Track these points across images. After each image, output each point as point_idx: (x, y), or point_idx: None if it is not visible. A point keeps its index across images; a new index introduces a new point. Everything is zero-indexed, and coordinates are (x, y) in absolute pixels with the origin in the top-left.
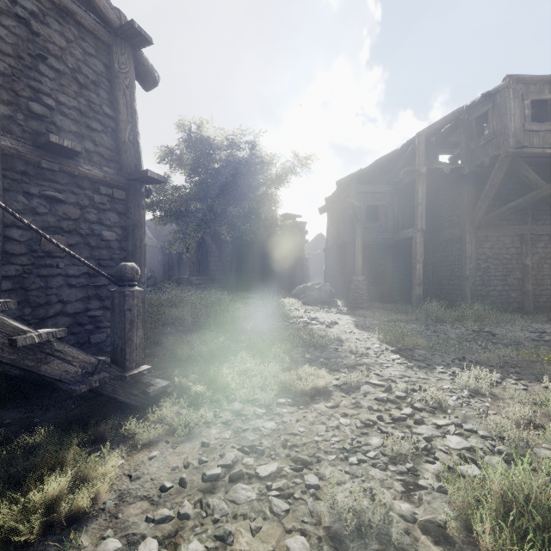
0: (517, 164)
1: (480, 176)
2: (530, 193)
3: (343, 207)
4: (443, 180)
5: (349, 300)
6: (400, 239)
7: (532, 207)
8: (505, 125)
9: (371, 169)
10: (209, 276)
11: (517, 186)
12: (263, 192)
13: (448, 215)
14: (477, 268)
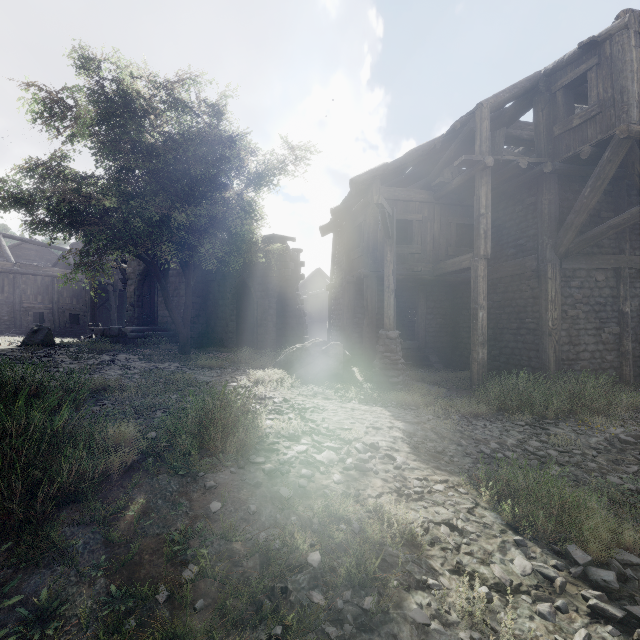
0: (634, 156)
1: (564, 178)
2: (639, 205)
3: (358, 223)
4: (508, 184)
5: (374, 371)
6: (446, 272)
7: (629, 228)
8: (624, 88)
9: (402, 163)
10: (157, 325)
11: (611, 197)
12: (234, 195)
13: (512, 238)
14: (562, 317)
